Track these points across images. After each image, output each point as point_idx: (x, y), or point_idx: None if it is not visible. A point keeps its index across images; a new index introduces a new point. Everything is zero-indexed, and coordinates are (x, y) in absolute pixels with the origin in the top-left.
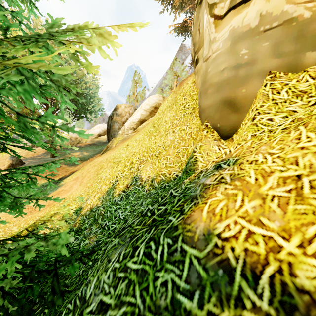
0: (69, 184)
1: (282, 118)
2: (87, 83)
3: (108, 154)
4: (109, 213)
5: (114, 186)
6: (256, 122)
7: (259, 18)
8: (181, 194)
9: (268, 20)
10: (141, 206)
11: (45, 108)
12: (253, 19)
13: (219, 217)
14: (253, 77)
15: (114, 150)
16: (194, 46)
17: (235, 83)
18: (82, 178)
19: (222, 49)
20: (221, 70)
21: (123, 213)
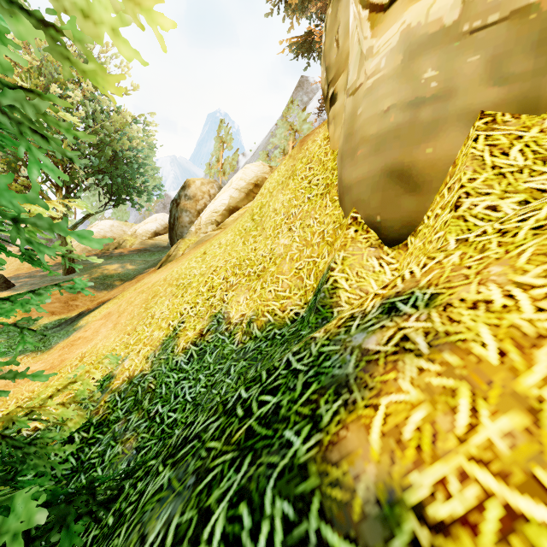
0: (93, 326)
1: (517, 204)
2: (132, 140)
3: (169, 270)
4: (165, 388)
5: (176, 334)
6: (464, 213)
7: (461, 5)
8: (310, 370)
9: (479, 11)
10: (228, 376)
11: (54, 184)
12: (448, 8)
13: (416, 455)
14: (447, 123)
15: (179, 262)
16: (328, 71)
17: (411, 135)
18: (117, 316)
19: (385, 70)
20: (384, 111)
21: (192, 389)
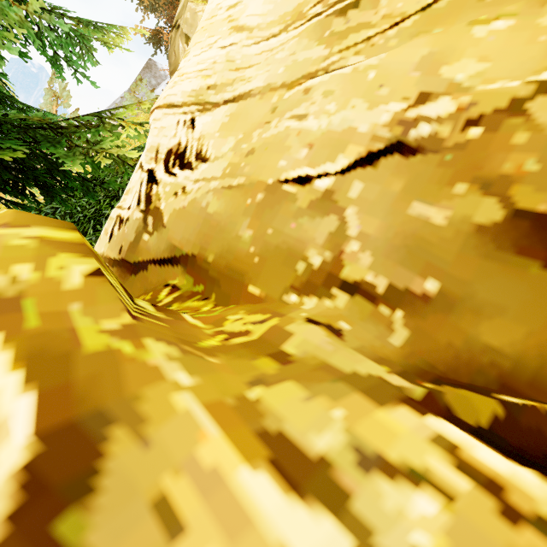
0: None
1: None
2: None
3: None
4: None
5: None
6: None
7: None
8: None
9: None
10: None
11: None
12: None
13: None
14: None
15: None
16: (172, 67)
17: None
18: None
19: None
20: None
21: None
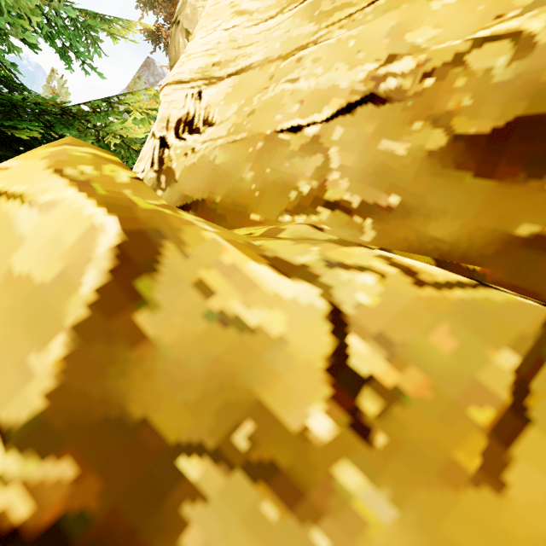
0: None
1: None
2: None
3: None
4: None
5: None
6: None
7: None
8: None
9: None
10: None
11: None
12: None
13: None
14: None
15: None
16: (172, 62)
17: None
18: None
19: None
20: None
21: None
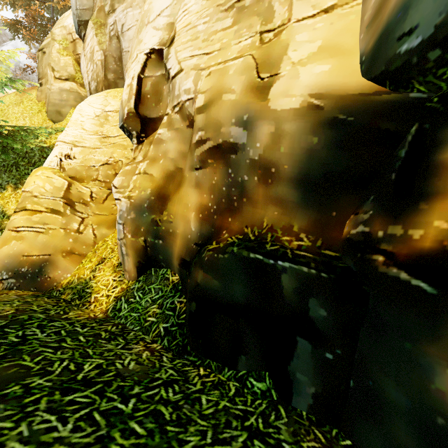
0: None
1: None
2: None
3: None
4: None
5: None
6: (67, 119)
7: (70, 88)
8: None
9: (73, 91)
10: None
11: None
12: (68, 87)
13: (54, 127)
14: (68, 106)
15: None
16: (39, 74)
17: (62, 106)
18: None
19: (56, 91)
20: (56, 99)
21: None
